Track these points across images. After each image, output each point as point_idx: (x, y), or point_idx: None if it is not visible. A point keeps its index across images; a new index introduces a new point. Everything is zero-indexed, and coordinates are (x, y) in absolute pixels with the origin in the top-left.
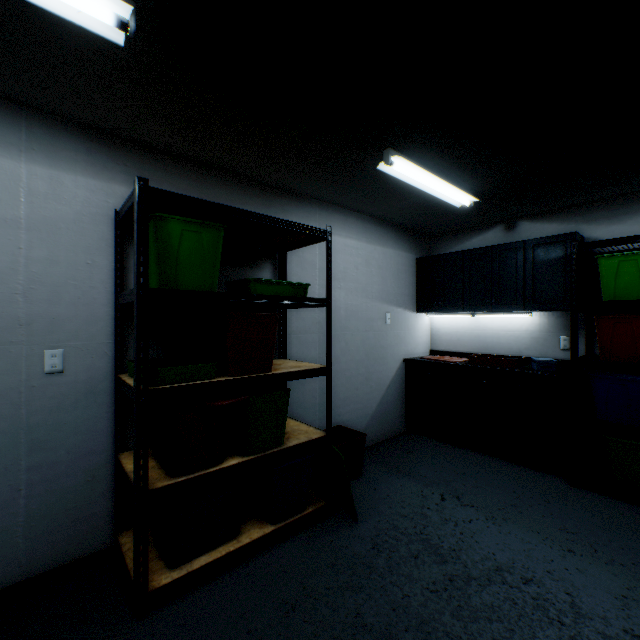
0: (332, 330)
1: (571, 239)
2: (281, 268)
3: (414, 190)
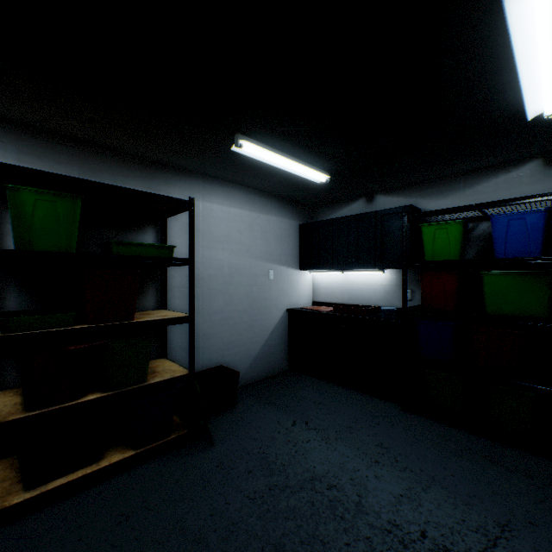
0: (216, 285)
1: (407, 211)
2: (163, 232)
3: (278, 168)
